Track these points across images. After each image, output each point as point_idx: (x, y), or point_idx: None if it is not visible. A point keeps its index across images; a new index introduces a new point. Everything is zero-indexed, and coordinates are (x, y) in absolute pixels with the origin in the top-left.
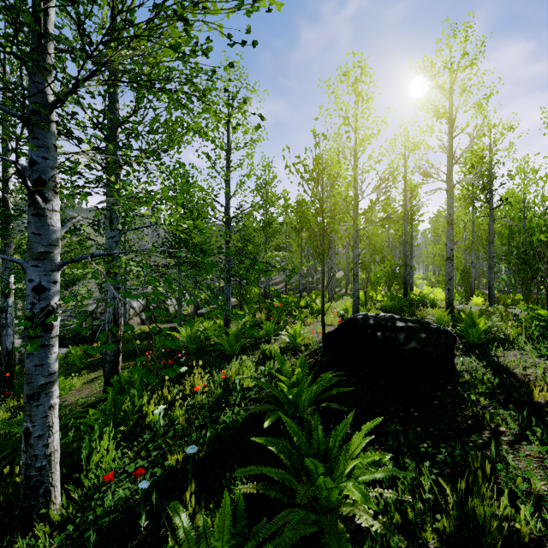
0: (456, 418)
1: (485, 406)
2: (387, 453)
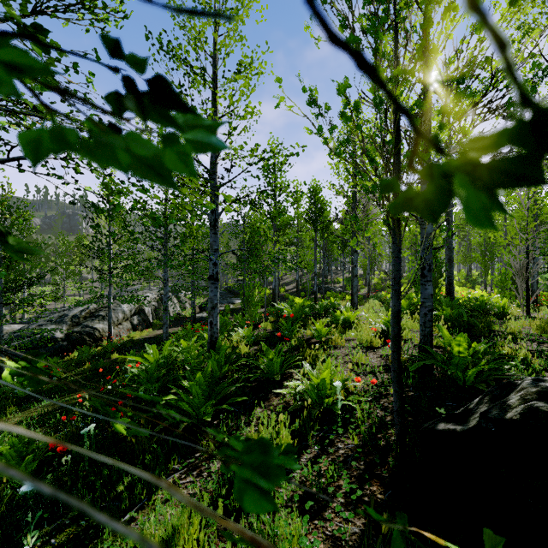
0: None
1: None
2: None
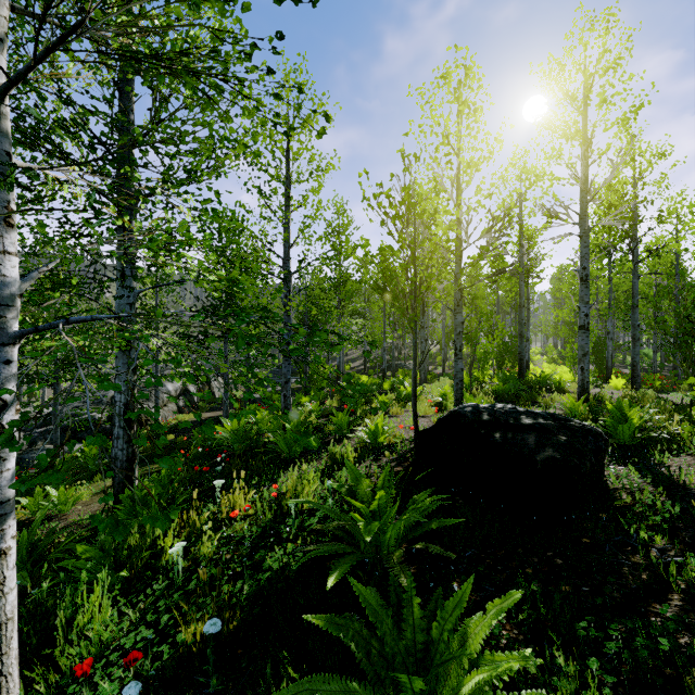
0: (621, 568)
1: (662, 549)
2: (532, 657)
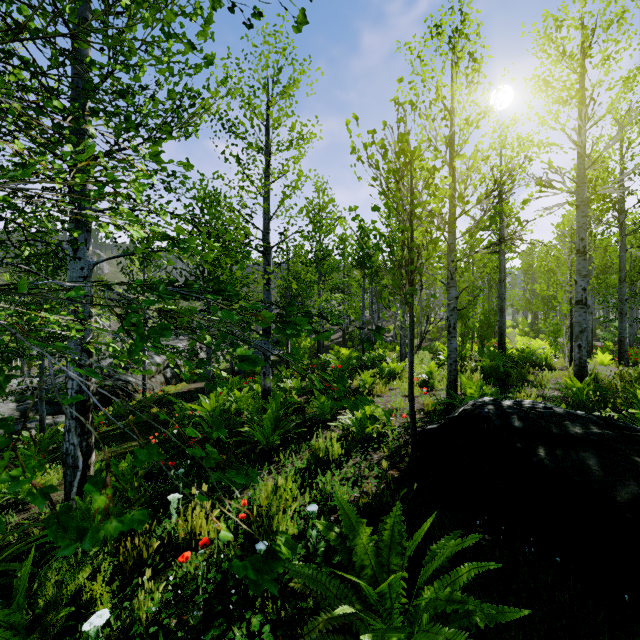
0: None
1: None
2: None
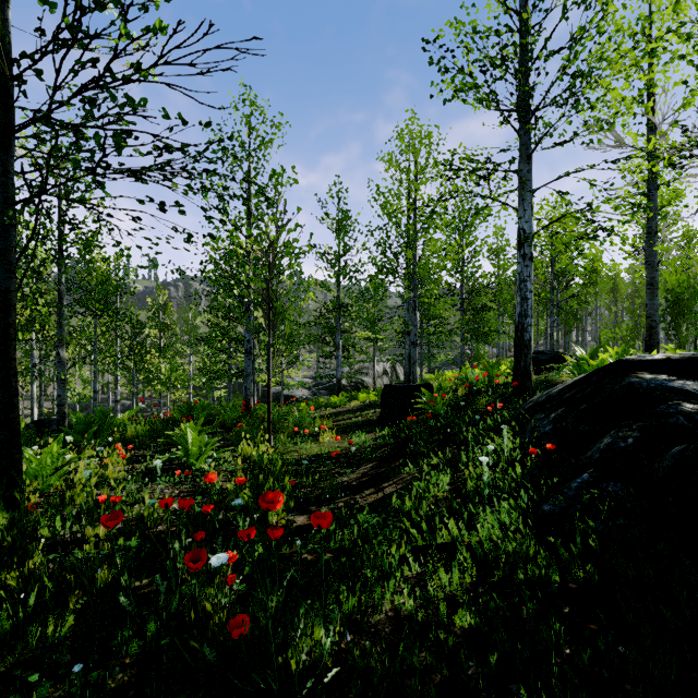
0: None
1: None
2: None
